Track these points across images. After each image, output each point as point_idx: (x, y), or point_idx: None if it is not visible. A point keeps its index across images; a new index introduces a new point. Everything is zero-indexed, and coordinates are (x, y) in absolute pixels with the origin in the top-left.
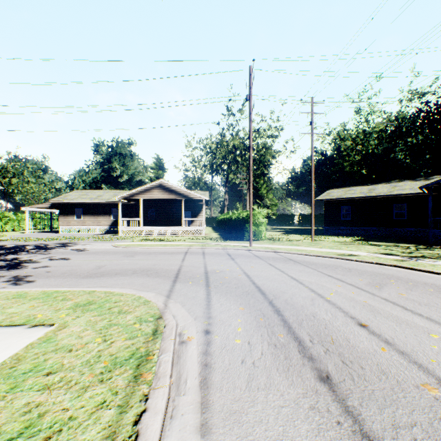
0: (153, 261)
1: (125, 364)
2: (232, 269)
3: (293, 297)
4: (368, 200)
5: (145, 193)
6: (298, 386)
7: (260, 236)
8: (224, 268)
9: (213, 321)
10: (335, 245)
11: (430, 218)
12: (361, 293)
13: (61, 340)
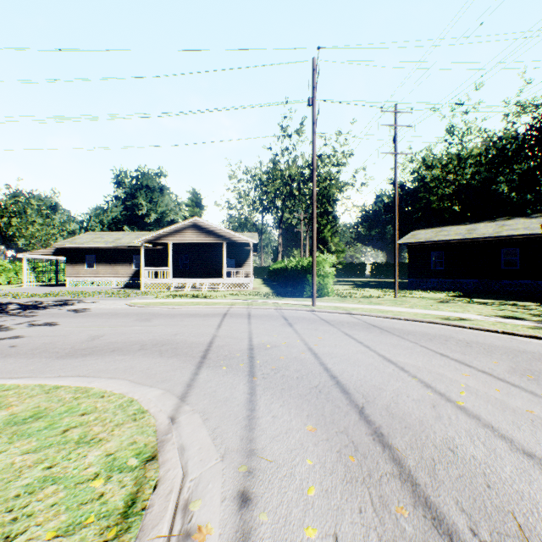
0: (175, 328)
1: None
2: (290, 341)
3: (399, 400)
4: (467, 244)
5: (174, 235)
6: None
7: (326, 290)
8: (278, 340)
9: (259, 464)
10: (430, 304)
11: None
12: (511, 390)
13: None
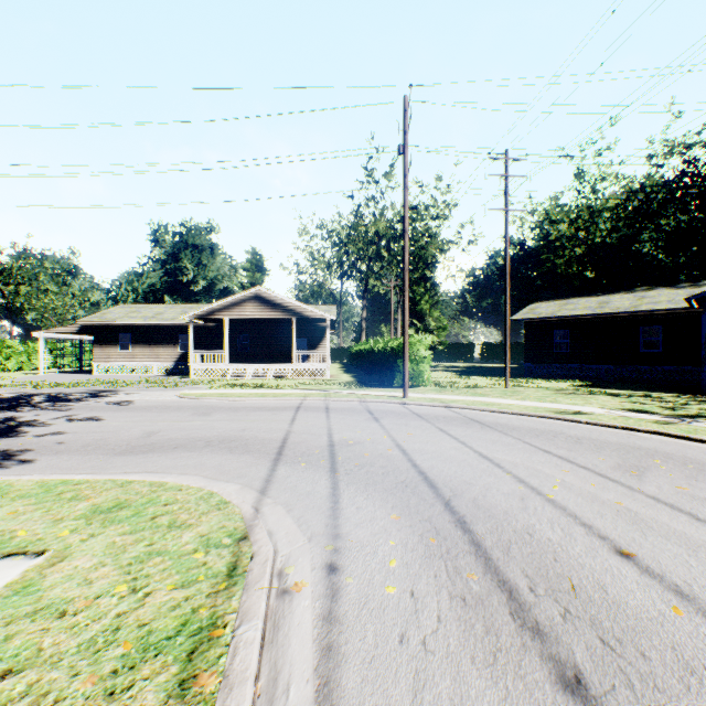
0: (241, 423)
1: (166, 649)
2: (376, 437)
3: (488, 493)
4: (598, 321)
5: (231, 309)
6: (520, 703)
7: (421, 379)
8: (362, 436)
9: (344, 544)
10: (547, 395)
11: (704, 350)
12: (608, 485)
13: (50, 590)
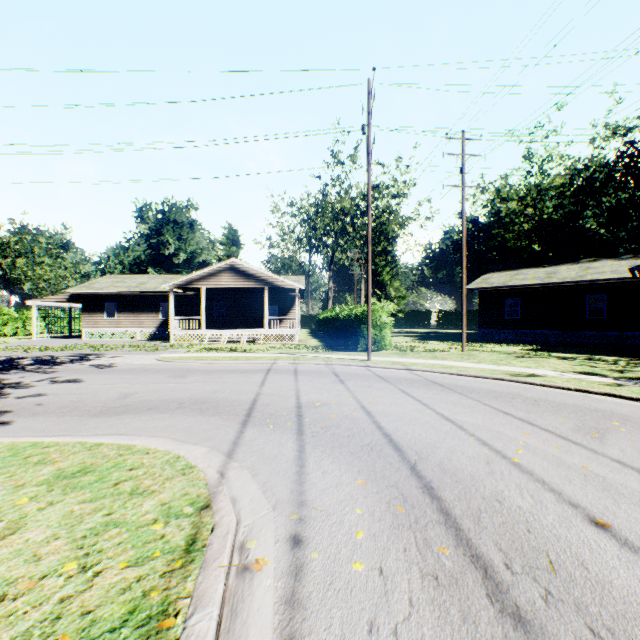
0: (214, 385)
1: None
2: (342, 399)
3: (453, 456)
4: (546, 290)
5: (208, 279)
6: None
7: (384, 343)
8: (328, 398)
9: (309, 513)
10: (501, 359)
11: None
12: (571, 448)
13: None
